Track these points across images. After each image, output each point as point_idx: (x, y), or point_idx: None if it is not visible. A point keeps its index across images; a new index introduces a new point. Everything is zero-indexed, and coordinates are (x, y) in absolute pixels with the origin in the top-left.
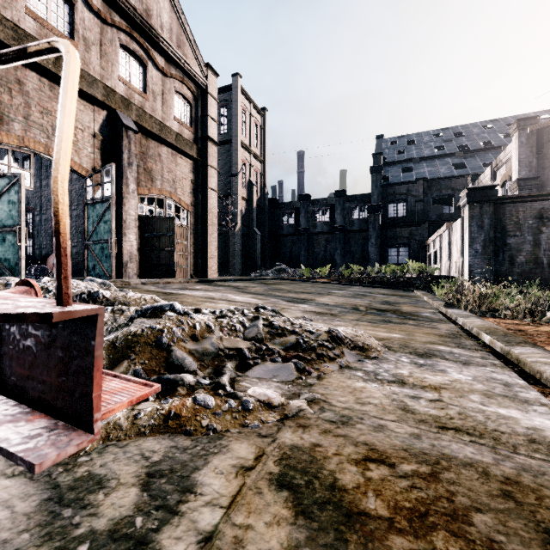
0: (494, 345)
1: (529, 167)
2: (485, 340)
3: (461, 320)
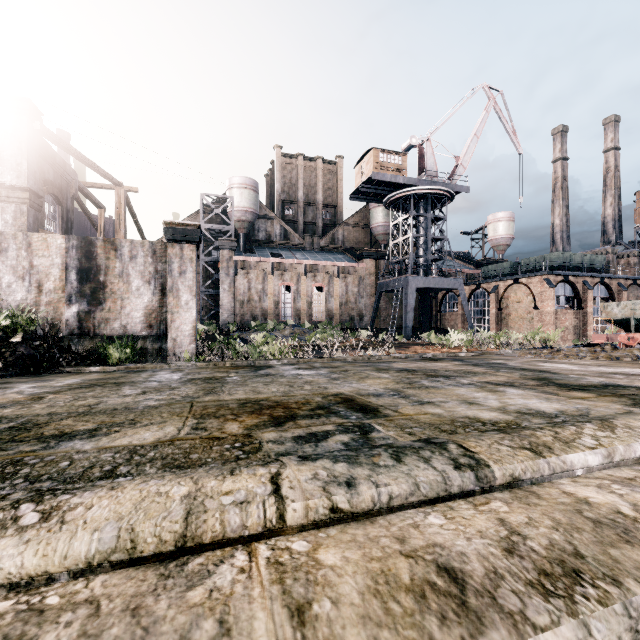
0: (470, 354)
1: (35, 178)
2: (463, 355)
3: (429, 355)
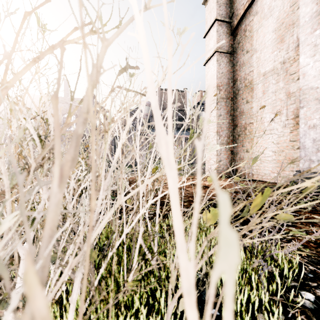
0: None
1: None
2: None
3: None
